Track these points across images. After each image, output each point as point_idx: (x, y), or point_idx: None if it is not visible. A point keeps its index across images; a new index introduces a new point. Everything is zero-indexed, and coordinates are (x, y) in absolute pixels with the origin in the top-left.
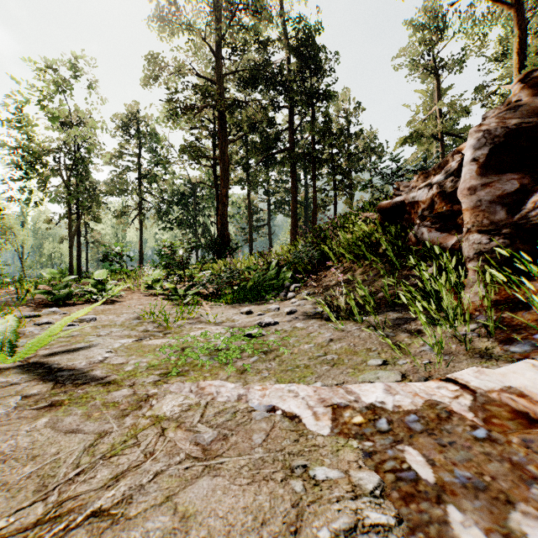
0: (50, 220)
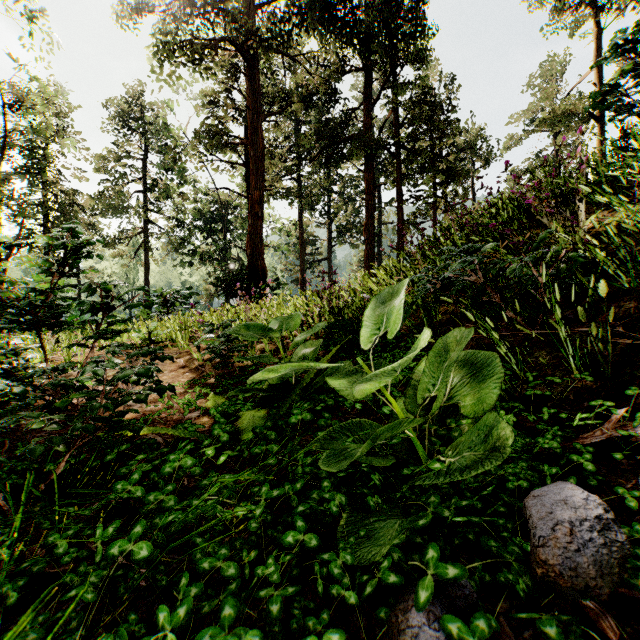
0: None
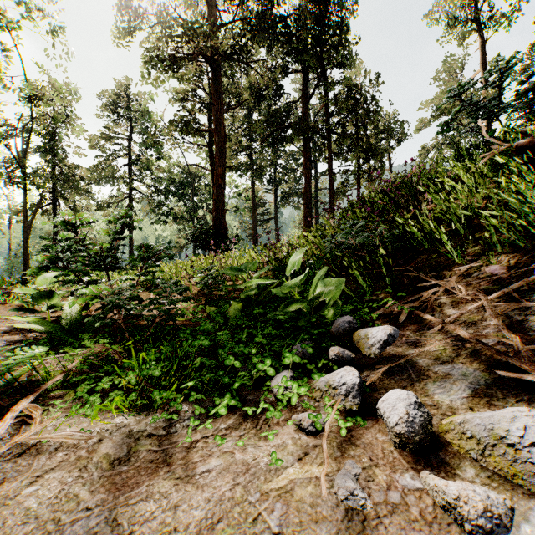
0: (19, 211)
